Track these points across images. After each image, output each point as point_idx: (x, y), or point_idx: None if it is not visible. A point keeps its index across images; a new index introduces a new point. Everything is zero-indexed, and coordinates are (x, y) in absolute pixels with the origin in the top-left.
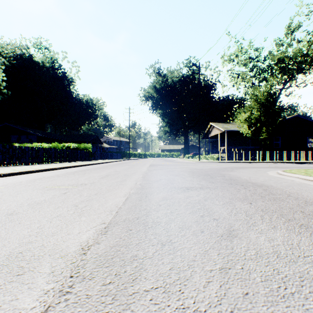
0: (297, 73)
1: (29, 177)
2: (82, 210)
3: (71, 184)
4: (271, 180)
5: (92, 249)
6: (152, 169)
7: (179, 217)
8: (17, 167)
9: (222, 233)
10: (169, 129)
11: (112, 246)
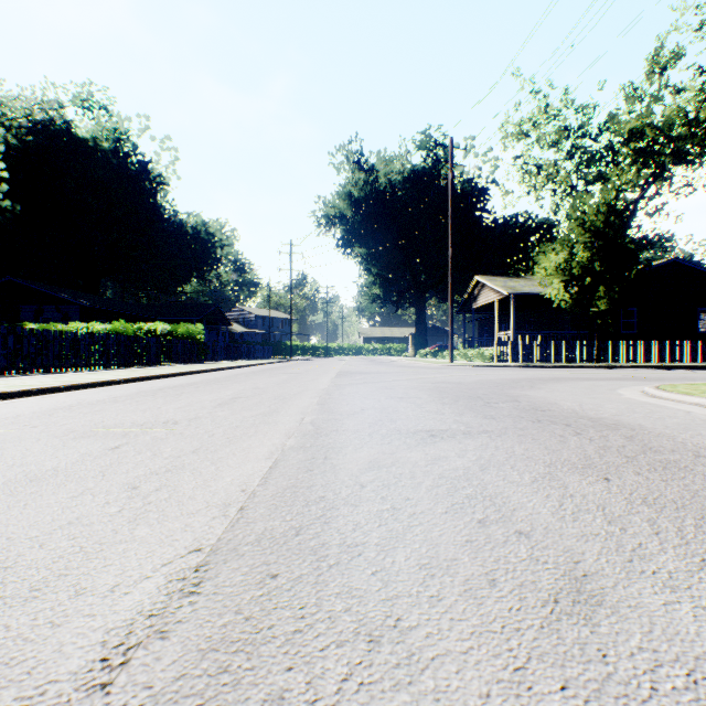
0: (674, 164)
1: (43, 404)
2: (147, 501)
3: (139, 422)
4: (635, 411)
5: (136, 665)
6: (344, 384)
7: (418, 528)
8: (25, 378)
9: (555, 587)
10: (383, 292)
11: (206, 650)
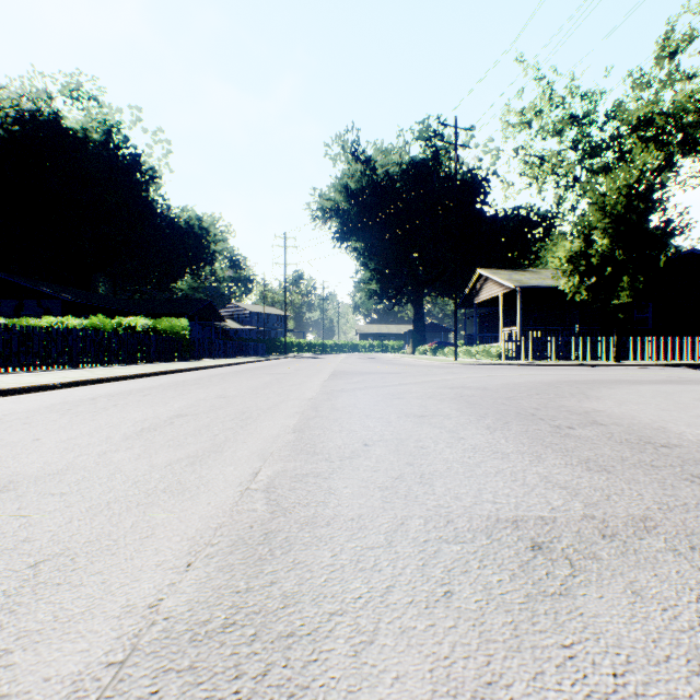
0: (682, 153)
1: None
2: None
3: None
4: None
5: None
6: (337, 390)
7: None
8: None
9: None
10: (380, 288)
11: None
